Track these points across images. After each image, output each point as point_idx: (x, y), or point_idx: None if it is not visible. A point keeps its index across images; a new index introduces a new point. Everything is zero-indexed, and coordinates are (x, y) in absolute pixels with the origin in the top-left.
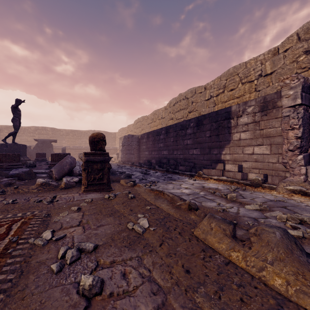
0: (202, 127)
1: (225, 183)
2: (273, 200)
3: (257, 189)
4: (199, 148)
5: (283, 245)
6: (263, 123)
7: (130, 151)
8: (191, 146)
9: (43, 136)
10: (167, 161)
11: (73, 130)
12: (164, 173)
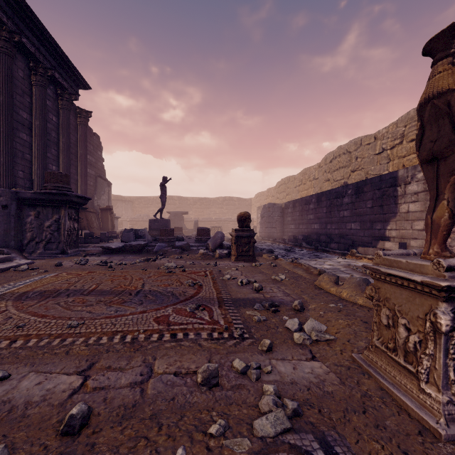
0: (362, 195)
1: None
2: None
3: None
4: (358, 222)
5: (356, 283)
6: None
7: (271, 224)
8: (349, 219)
9: (170, 207)
10: (318, 237)
11: (201, 198)
12: (311, 251)
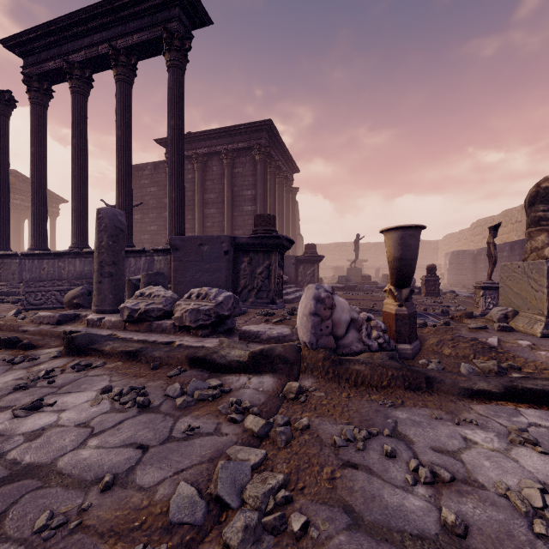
0: None
1: None
2: None
3: None
4: None
5: None
6: None
7: (460, 271)
8: None
9: (343, 254)
10: None
11: (376, 243)
12: None
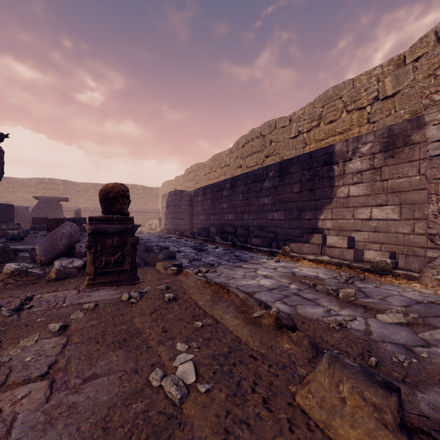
0: (287, 178)
1: (328, 267)
2: (421, 301)
3: (386, 278)
4: (282, 211)
5: None
6: (388, 169)
7: (178, 214)
8: (270, 207)
9: (50, 193)
10: (233, 230)
11: (96, 184)
12: (229, 249)
